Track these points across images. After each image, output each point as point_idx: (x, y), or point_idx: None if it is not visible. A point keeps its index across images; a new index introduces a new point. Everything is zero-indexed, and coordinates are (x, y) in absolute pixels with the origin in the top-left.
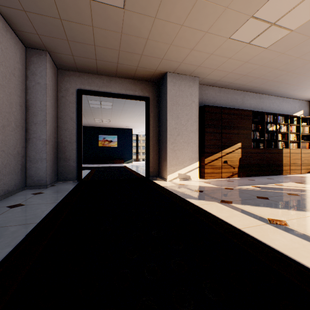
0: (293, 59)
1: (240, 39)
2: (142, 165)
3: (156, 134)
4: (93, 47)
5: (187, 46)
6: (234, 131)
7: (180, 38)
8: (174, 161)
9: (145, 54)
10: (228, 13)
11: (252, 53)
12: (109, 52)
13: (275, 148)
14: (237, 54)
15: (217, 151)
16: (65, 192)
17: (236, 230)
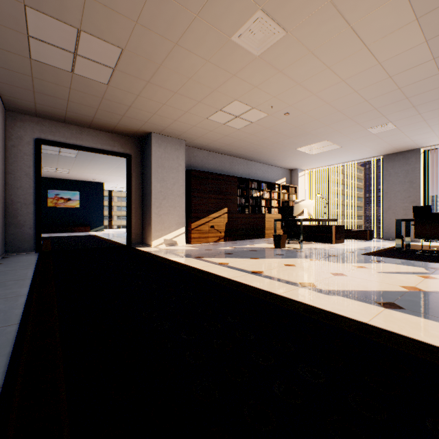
0: (262, 139)
1: (216, 121)
2: (120, 234)
3: (139, 196)
4: (65, 101)
5: (170, 117)
6: (221, 196)
7: (164, 111)
8: (160, 226)
9: (127, 116)
10: (202, 105)
11: (229, 130)
12: (85, 108)
13: (259, 213)
14: (216, 129)
15: (205, 216)
16: (31, 261)
17: (194, 268)
